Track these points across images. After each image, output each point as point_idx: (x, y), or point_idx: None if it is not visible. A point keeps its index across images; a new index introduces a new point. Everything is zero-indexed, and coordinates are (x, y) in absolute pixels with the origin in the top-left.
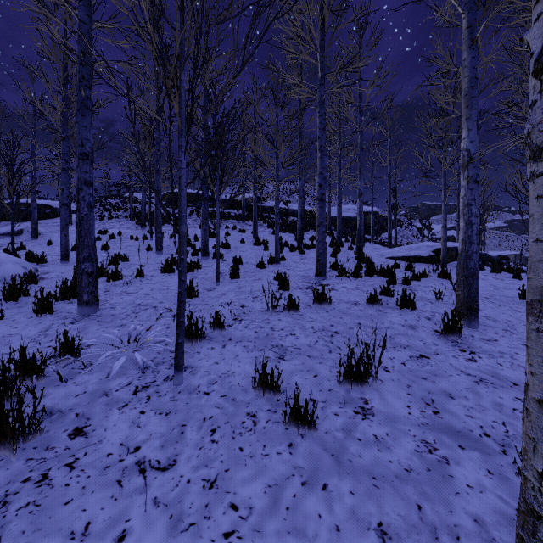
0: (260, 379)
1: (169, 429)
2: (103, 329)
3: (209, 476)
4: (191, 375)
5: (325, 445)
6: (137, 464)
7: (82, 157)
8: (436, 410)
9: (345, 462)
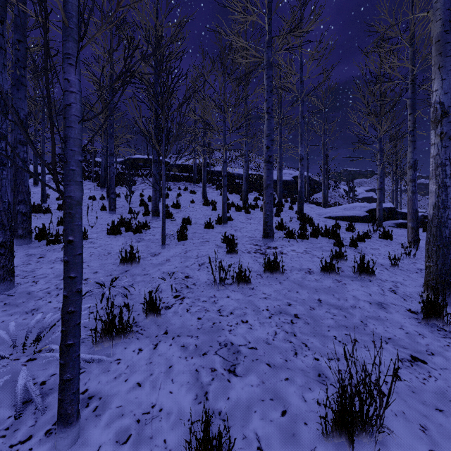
0: (199, 447)
1: None
2: (3, 318)
3: None
4: (93, 418)
5: None
6: None
7: None
8: None
9: None
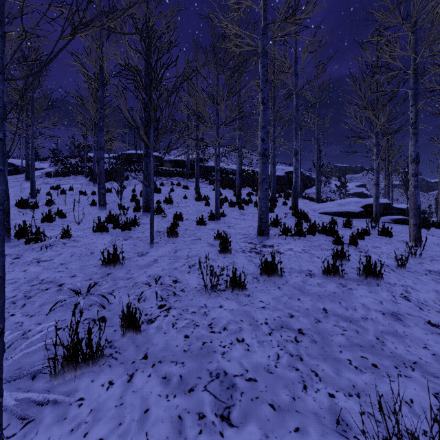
0: None
1: None
2: None
3: None
4: None
5: None
6: None
7: None
8: None
9: None
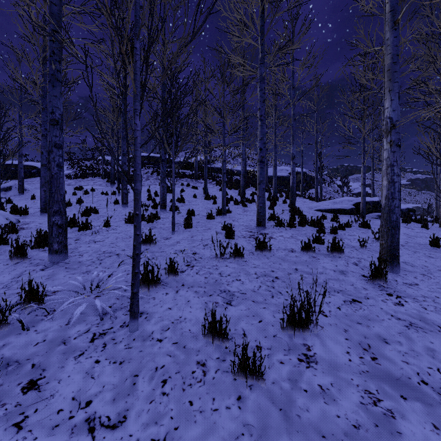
0: (210, 327)
1: (121, 380)
2: (69, 276)
3: (158, 435)
4: (146, 321)
5: (273, 398)
6: (87, 421)
7: (53, 123)
8: (374, 355)
9: (294, 418)
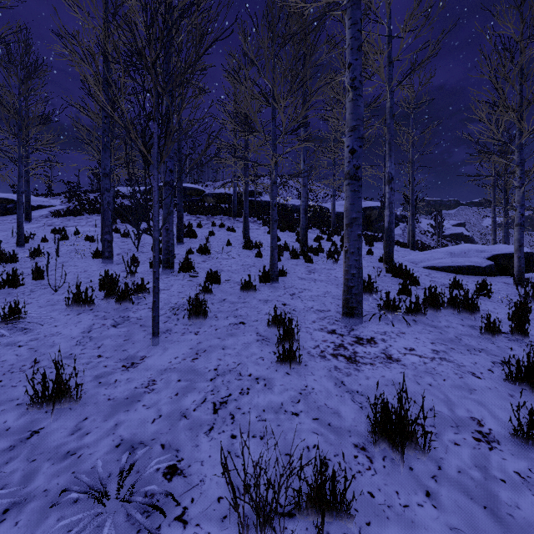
0: None
1: None
2: None
3: None
4: None
5: None
6: None
7: None
8: None
9: None
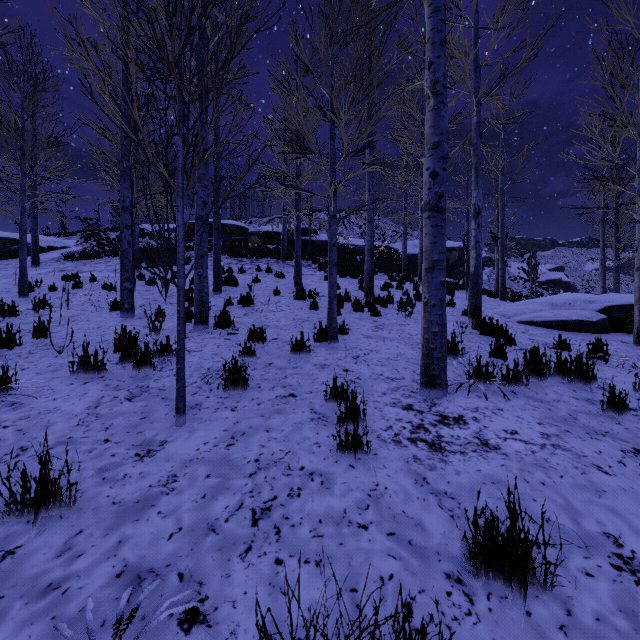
0: None
1: None
2: None
3: None
4: None
5: None
6: None
7: None
8: None
9: None
